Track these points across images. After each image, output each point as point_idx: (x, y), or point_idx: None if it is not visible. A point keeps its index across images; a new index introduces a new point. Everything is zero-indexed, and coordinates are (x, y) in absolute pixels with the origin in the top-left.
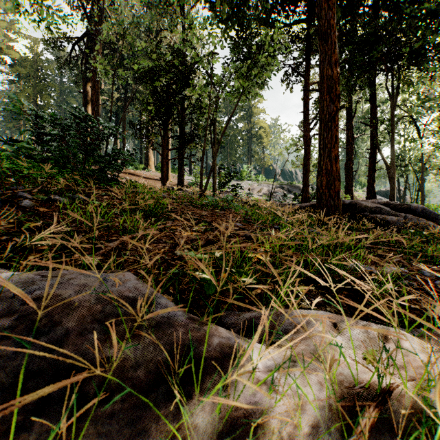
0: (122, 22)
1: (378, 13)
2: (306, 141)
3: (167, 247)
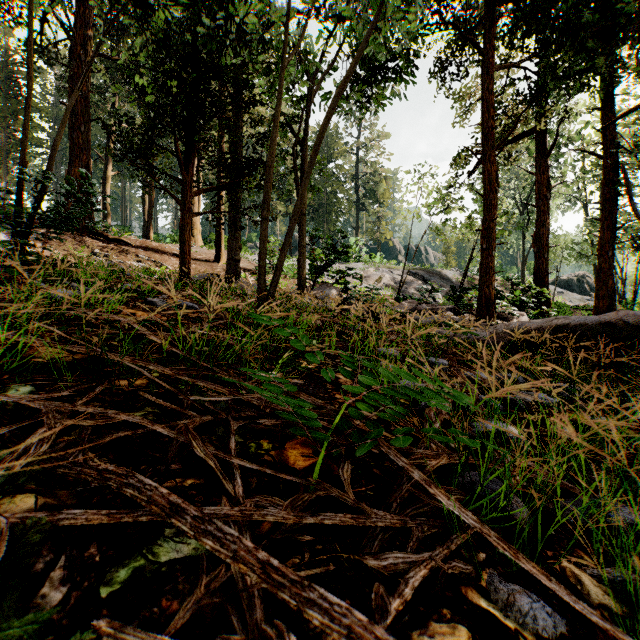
0: None
1: None
2: (490, 183)
3: None
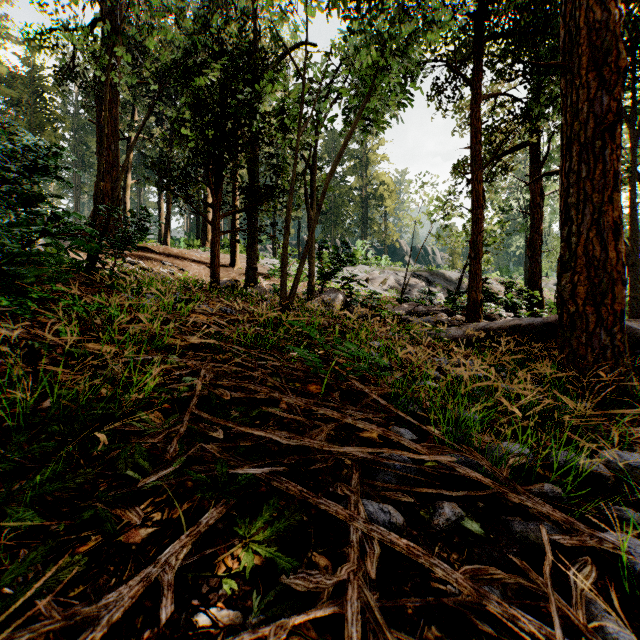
0: None
1: None
2: (477, 200)
3: None
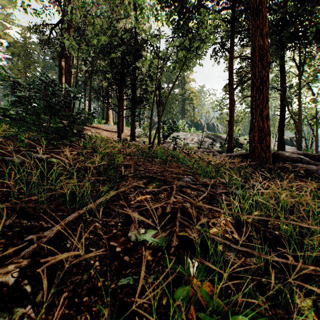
0: (85, 5)
1: (286, 2)
2: (231, 102)
3: (119, 224)
